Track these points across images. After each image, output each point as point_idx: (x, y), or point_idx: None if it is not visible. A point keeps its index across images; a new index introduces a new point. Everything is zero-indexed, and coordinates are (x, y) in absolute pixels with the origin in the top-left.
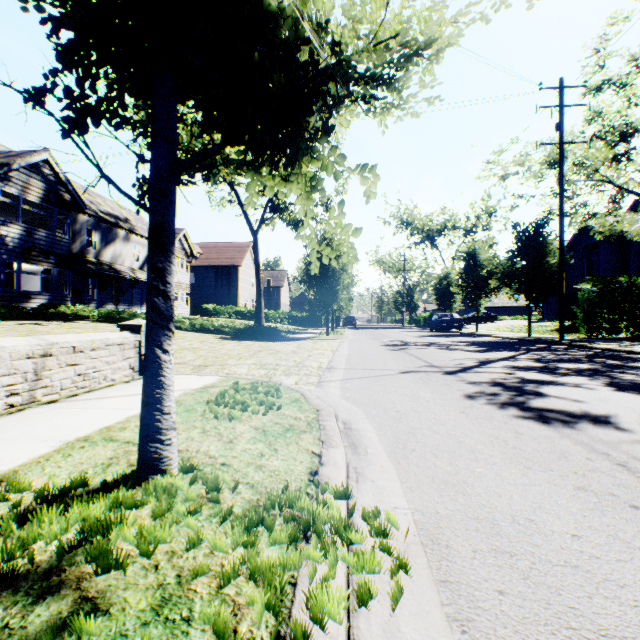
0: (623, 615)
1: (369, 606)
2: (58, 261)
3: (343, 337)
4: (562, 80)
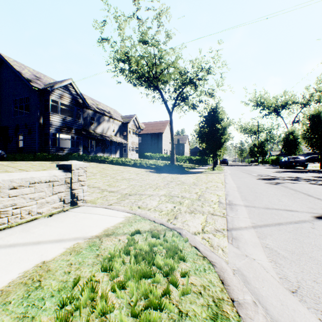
0: None
1: None
2: (76, 132)
3: (224, 172)
4: None
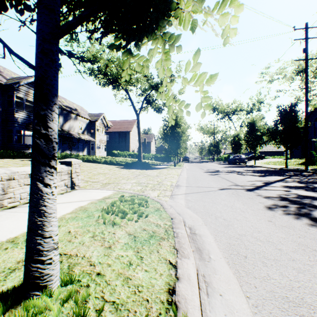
0: None
1: None
2: None
3: (183, 167)
4: (307, 24)
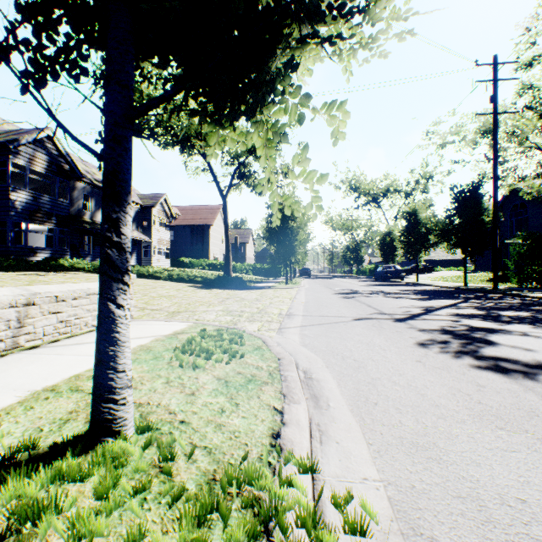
0: None
1: None
2: (59, 221)
3: (300, 286)
4: (496, 57)
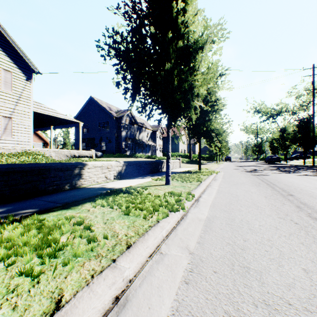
0: (234, 175)
1: (218, 174)
2: (131, 140)
3: (222, 164)
4: (313, 65)
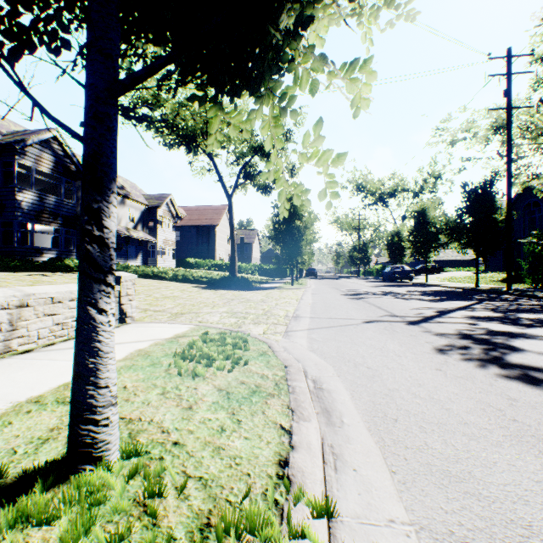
0: None
1: None
2: (65, 222)
3: (306, 287)
4: (510, 50)
